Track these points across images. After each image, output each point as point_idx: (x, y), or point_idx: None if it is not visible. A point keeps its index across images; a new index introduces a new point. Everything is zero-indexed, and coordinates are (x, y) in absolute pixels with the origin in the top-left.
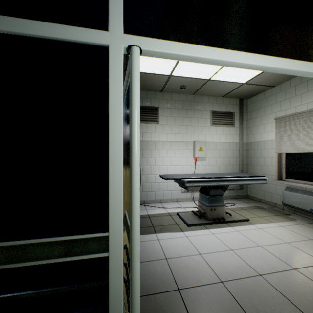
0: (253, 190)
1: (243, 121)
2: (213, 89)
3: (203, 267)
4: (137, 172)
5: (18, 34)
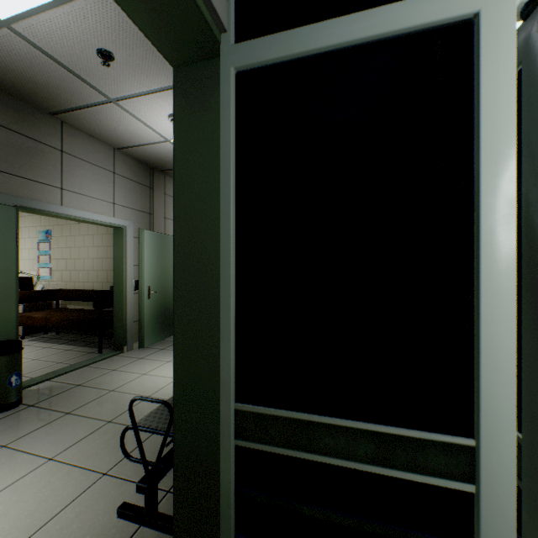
0: None
1: None
2: None
3: None
4: None
5: (298, 57)
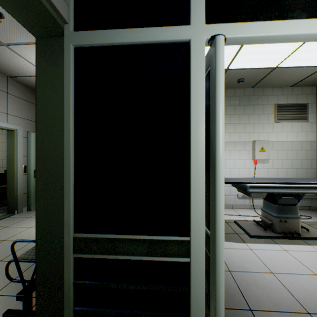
0: None
1: None
2: (279, 79)
3: (279, 290)
4: (221, 175)
5: (109, 45)
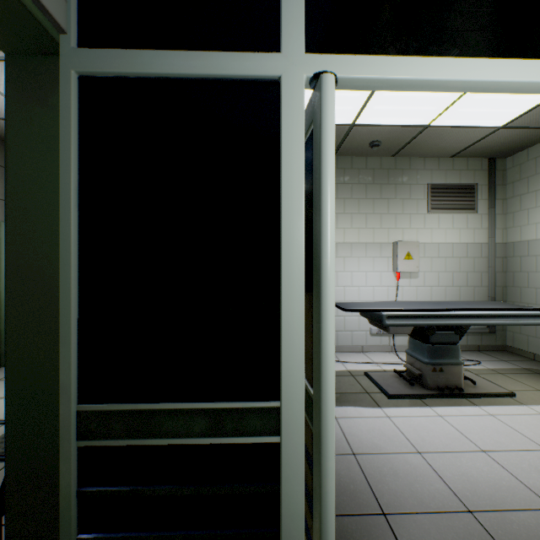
0: (517, 336)
1: (495, 200)
2: (434, 144)
3: (428, 479)
4: (330, 299)
5: (142, 76)
